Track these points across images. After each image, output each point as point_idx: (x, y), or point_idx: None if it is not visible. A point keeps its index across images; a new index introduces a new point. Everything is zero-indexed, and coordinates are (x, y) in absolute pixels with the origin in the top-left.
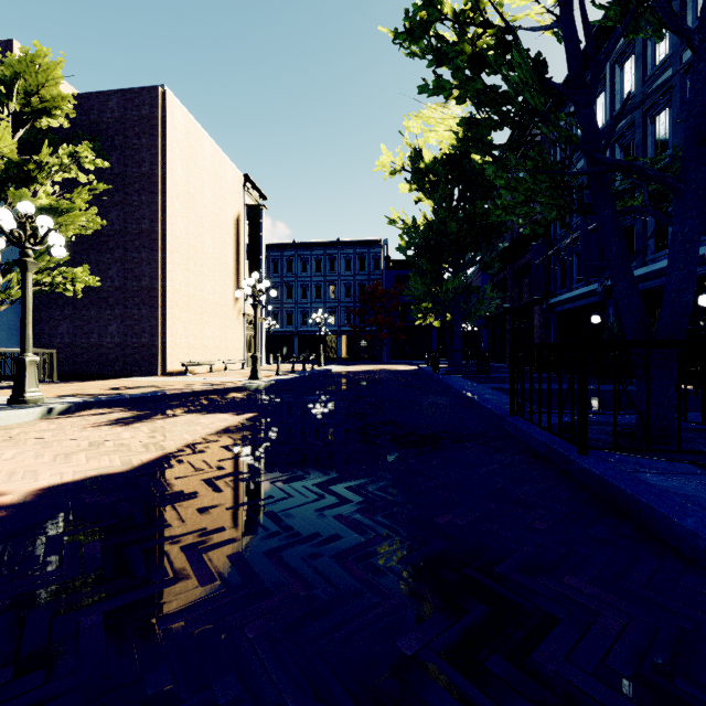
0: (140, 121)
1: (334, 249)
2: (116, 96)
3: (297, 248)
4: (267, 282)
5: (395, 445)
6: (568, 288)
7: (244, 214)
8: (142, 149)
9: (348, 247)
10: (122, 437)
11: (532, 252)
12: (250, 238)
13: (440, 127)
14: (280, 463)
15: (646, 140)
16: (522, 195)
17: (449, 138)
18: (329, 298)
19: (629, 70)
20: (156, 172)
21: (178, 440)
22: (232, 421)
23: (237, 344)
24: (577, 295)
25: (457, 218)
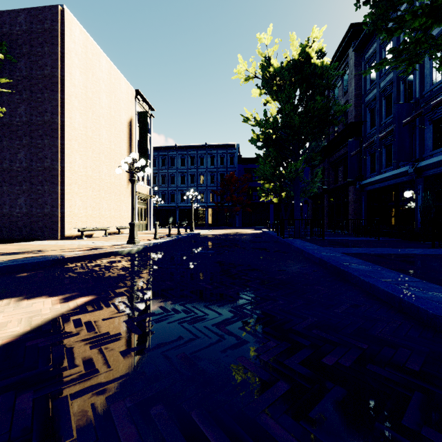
0: (43, 33)
1: (203, 150)
2: (23, 13)
3: (178, 150)
4: (142, 161)
5: None
6: (378, 172)
7: (135, 119)
8: (45, 55)
9: (212, 149)
10: None
11: (348, 146)
12: (140, 137)
13: None
14: None
15: None
16: None
17: None
18: (199, 183)
19: None
20: (55, 74)
21: None
22: (37, 320)
23: (130, 214)
24: (388, 176)
25: (299, 112)
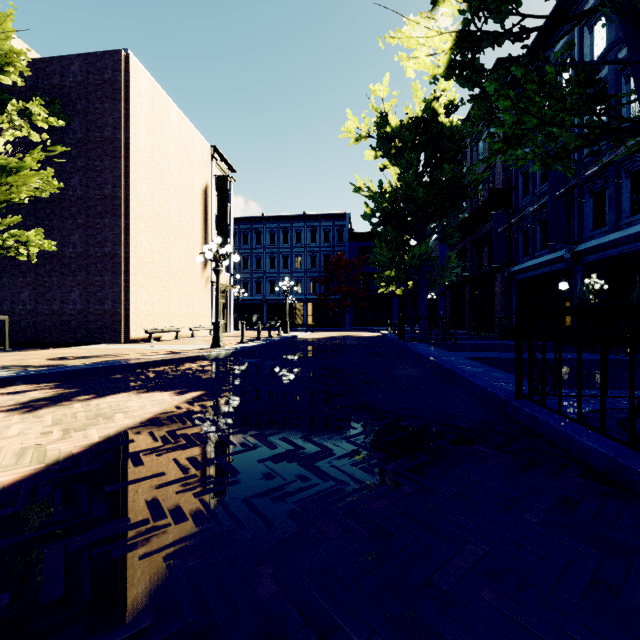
0: (103, 85)
1: (301, 222)
2: (78, 60)
3: (265, 221)
4: (229, 247)
5: (377, 449)
6: (531, 256)
7: (212, 185)
8: (105, 113)
9: (313, 220)
10: (5, 434)
11: (493, 221)
12: (218, 208)
13: (422, 51)
14: (202, 496)
15: (620, 101)
16: (534, 118)
17: (431, 66)
18: (295, 268)
19: (599, 31)
20: (118, 137)
21: (76, 440)
22: (168, 405)
23: (205, 311)
24: (542, 262)
25: (424, 183)
